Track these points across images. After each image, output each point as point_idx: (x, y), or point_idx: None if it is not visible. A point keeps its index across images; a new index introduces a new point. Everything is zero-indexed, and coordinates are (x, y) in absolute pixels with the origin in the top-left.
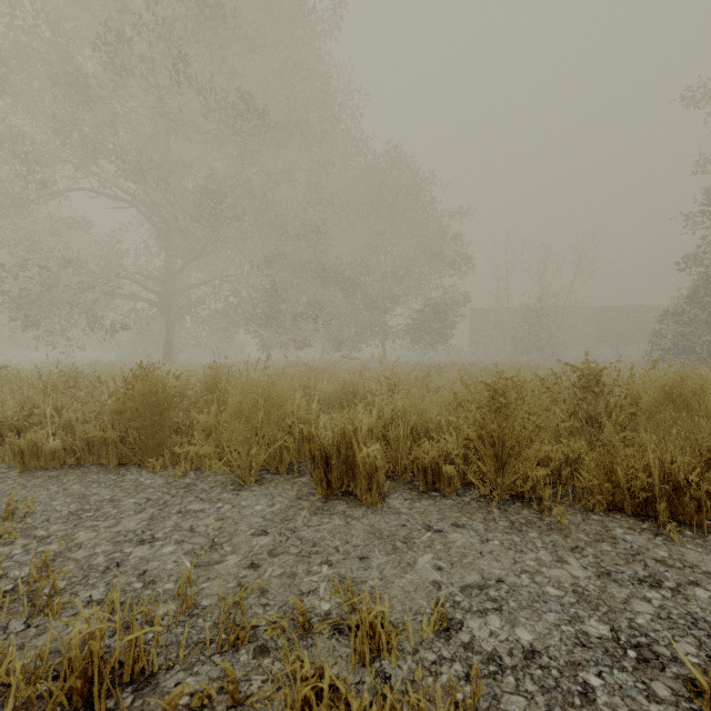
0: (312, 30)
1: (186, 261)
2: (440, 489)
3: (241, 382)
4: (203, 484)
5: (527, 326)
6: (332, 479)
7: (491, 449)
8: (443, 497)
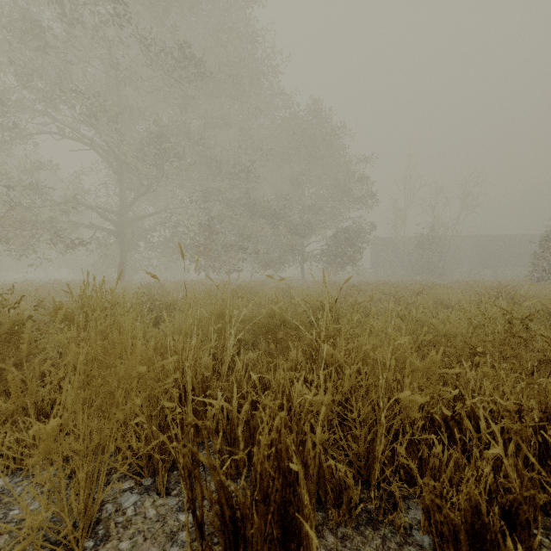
0: None
1: (136, 196)
2: None
3: (163, 303)
4: None
5: (420, 251)
6: None
7: None
8: None
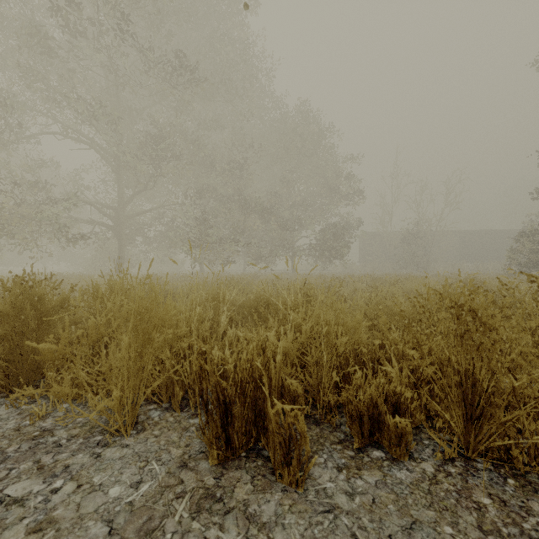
0: (235, 5)
1: (134, 193)
2: (382, 443)
3: (164, 291)
4: (63, 432)
5: (406, 245)
6: (232, 434)
7: (459, 392)
8: (392, 462)
